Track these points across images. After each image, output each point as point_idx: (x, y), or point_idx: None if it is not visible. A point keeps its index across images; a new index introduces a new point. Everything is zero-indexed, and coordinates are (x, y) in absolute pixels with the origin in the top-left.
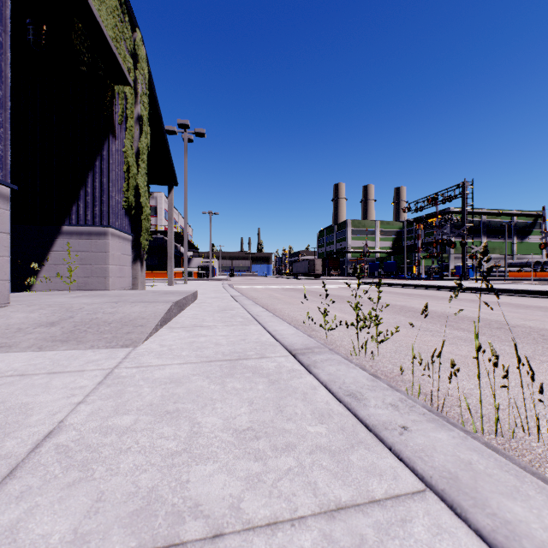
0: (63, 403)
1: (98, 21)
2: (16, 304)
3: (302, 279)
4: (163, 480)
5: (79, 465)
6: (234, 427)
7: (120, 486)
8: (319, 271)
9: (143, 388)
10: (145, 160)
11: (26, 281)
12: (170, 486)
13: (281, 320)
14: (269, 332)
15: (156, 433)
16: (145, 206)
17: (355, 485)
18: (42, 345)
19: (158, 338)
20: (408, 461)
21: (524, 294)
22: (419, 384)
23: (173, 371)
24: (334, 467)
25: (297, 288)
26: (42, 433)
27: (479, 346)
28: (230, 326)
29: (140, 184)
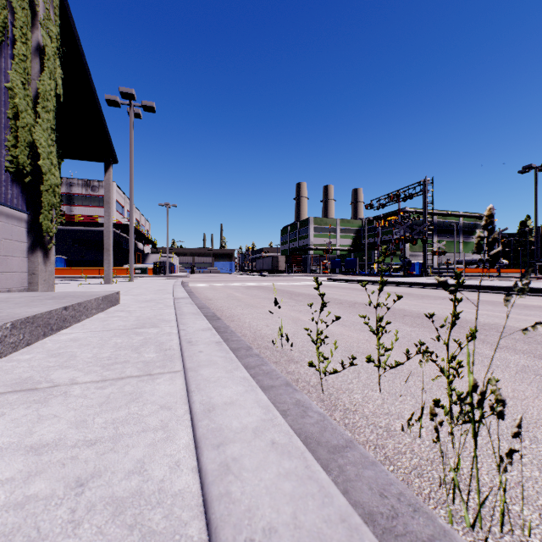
0: None
1: None
2: None
3: (266, 276)
4: None
5: None
6: None
7: None
8: (283, 267)
9: None
10: (52, 110)
11: None
12: None
13: (232, 358)
14: (191, 417)
15: None
16: (47, 173)
17: None
18: None
19: None
20: None
21: (501, 291)
22: None
23: None
24: None
25: (261, 285)
26: None
27: None
28: (107, 385)
29: (40, 141)
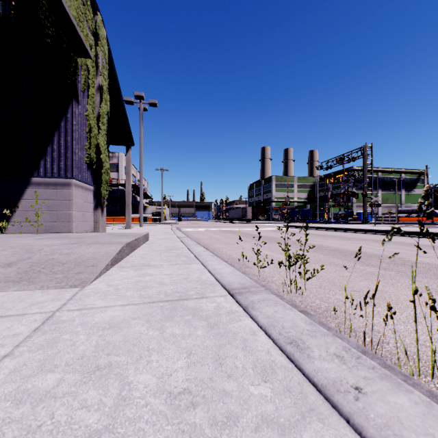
0: None
1: None
2: None
3: (236, 223)
4: None
5: None
6: (168, 389)
7: None
8: (250, 216)
9: (79, 335)
10: (105, 123)
11: (0, 225)
12: None
13: (219, 259)
14: (209, 271)
15: (78, 400)
16: (104, 162)
17: None
18: None
19: (107, 277)
20: None
21: (415, 235)
22: (350, 323)
23: (114, 314)
24: None
25: (232, 230)
26: None
27: (415, 289)
28: (175, 265)
29: (101, 143)
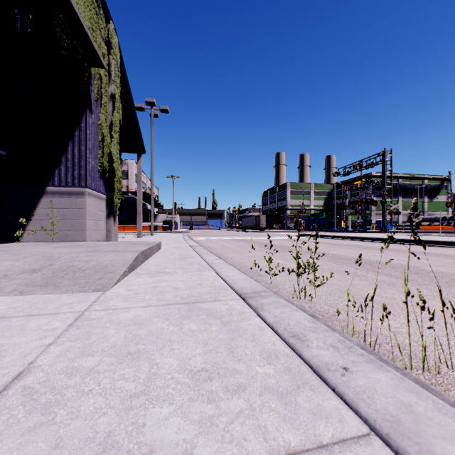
0: (35, 345)
1: (76, 12)
2: (4, 253)
3: (249, 232)
4: (121, 424)
5: (42, 408)
6: (189, 368)
7: (78, 431)
8: (264, 225)
9: (109, 330)
10: (118, 131)
11: (16, 233)
12: (127, 431)
13: (232, 267)
14: (222, 278)
15: (117, 375)
16: (117, 170)
17: (303, 428)
18: (23, 290)
19: (126, 283)
20: (352, 403)
21: (434, 245)
22: (353, 324)
23: (137, 313)
24: (282, 410)
25: (245, 239)
26: (11, 375)
27: (408, 291)
28: (188, 272)
29: (113, 152)
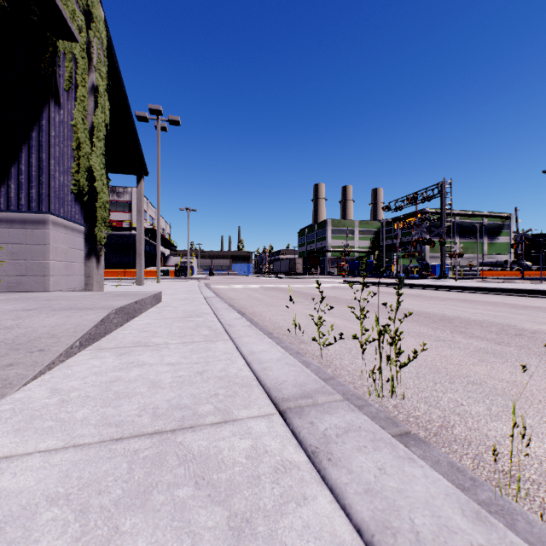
0: None
1: None
2: None
3: (283, 278)
4: None
5: None
6: None
7: None
8: (300, 269)
9: None
10: (103, 139)
11: None
12: None
13: (260, 333)
14: (242, 356)
15: None
16: (100, 192)
17: None
18: None
19: (61, 373)
20: None
21: (511, 293)
22: (518, 473)
23: (14, 483)
24: None
25: (278, 287)
26: None
27: None
28: (188, 344)
29: (95, 166)
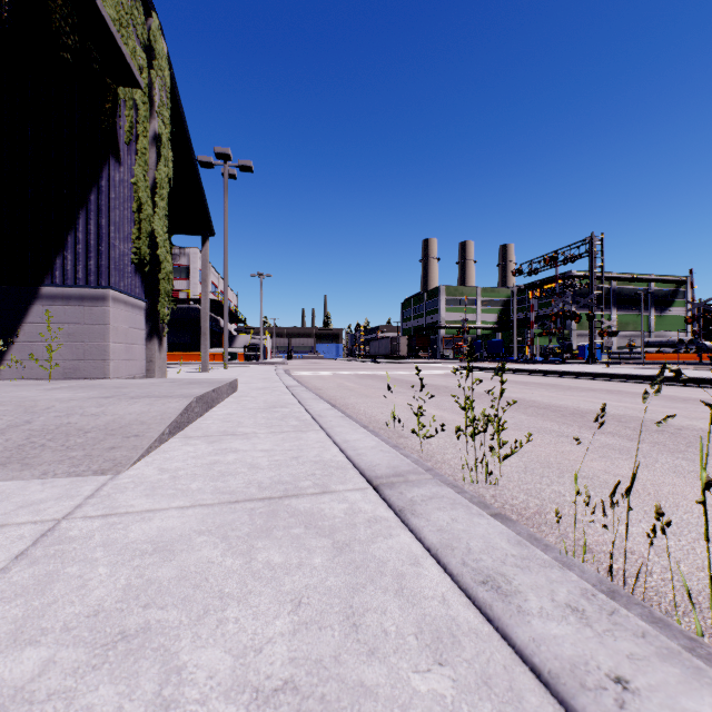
0: None
1: None
2: None
3: (382, 363)
4: None
5: None
6: (254, 682)
7: None
8: (404, 352)
9: (96, 567)
10: (166, 197)
11: None
12: None
13: (354, 424)
14: (336, 444)
15: (75, 709)
16: (164, 261)
17: None
18: None
19: (161, 456)
20: None
21: (675, 383)
22: (584, 538)
23: (165, 524)
24: None
25: (376, 374)
26: None
27: (707, 481)
28: (278, 434)
29: (158, 230)
